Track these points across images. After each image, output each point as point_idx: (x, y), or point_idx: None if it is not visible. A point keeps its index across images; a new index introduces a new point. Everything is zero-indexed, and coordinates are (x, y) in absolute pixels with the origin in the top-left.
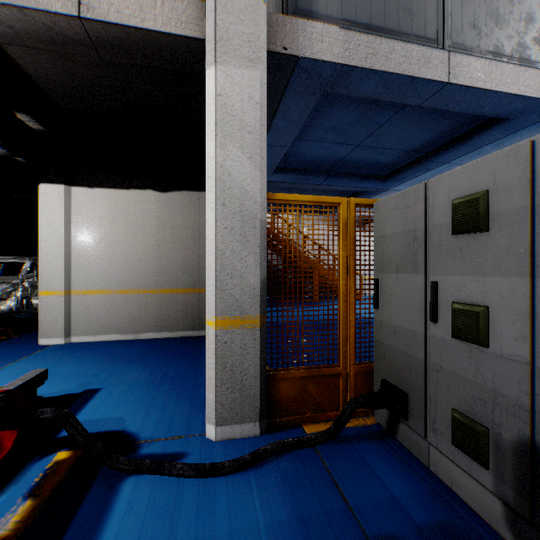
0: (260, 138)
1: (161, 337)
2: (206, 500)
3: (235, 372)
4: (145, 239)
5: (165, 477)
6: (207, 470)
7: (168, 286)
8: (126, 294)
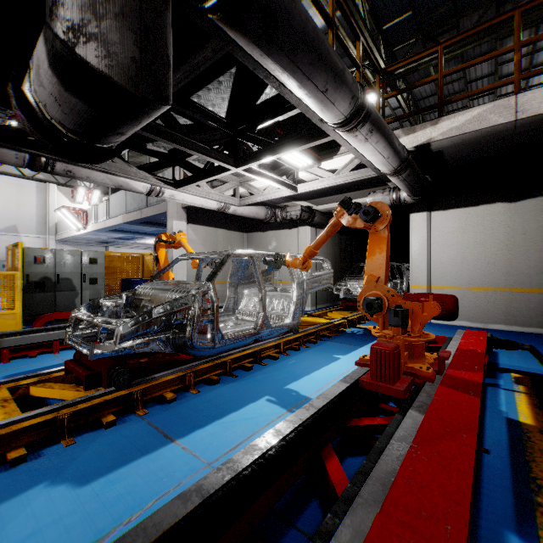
0: None
1: (510, 330)
2: None
3: None
4: (493, 245)
5: None
6: None
7: (518, 285)
8: (474, 290)
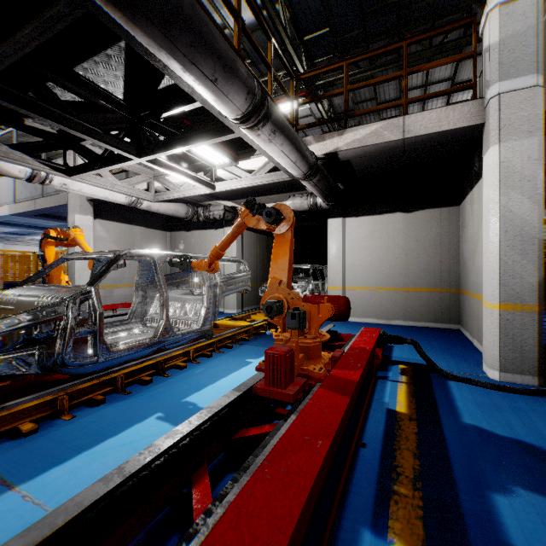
0: (536, 183)
1: (407, 324)
2: (507, 398)
3: (515, 340)
4: (395, 250)
5: (473, 385)
6: (502, 387)
7: (413, 286)
8: (380, 290)
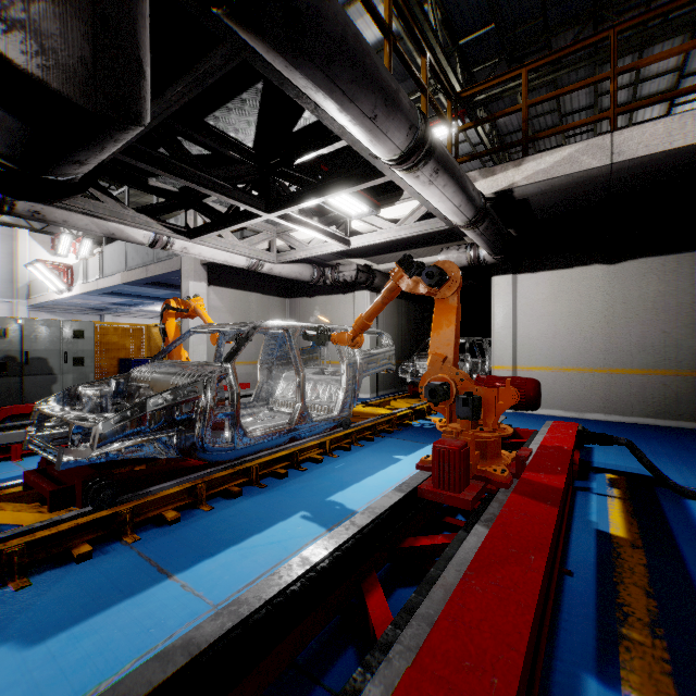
0: None
1: (610, 420)
2: None
3: None
4: (590, 316)
5: None
6: None
7: (618, 366)
8: (568, 371)
